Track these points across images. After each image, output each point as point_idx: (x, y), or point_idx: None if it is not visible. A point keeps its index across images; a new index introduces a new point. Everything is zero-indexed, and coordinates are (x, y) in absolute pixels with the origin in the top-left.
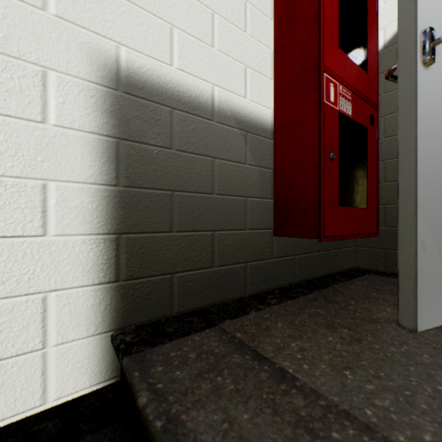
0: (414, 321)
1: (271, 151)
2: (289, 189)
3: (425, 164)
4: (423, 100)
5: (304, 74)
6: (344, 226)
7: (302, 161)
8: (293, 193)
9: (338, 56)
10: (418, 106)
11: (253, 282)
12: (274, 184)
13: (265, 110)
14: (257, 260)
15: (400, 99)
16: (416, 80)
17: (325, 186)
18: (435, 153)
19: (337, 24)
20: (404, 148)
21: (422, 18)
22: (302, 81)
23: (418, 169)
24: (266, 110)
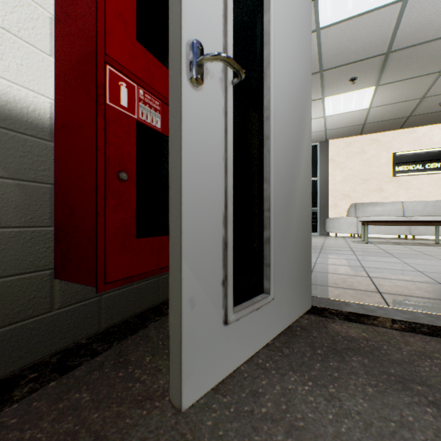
0: (180, 398)
1: (51, 158)
2: (70, 215)
3: (195, 202)
4: (192, 126)
5: (85, 59)
6: (149, 260)
7: (83, 179)
8: (75, 220)
9: (137, 52)
10: (184, 132)
11: (1, 360)
12: (55, 205)
13: (35, 96)
14: (13, 322)
15: (171, 120)
16: (181, 99)
17: (110, 216)
18: (209, 190)
19: (135, 11)
20: (173, 182)
21: (190, 26)
22: (83, 68)
23: (185, 210)
24: (39, 98)
